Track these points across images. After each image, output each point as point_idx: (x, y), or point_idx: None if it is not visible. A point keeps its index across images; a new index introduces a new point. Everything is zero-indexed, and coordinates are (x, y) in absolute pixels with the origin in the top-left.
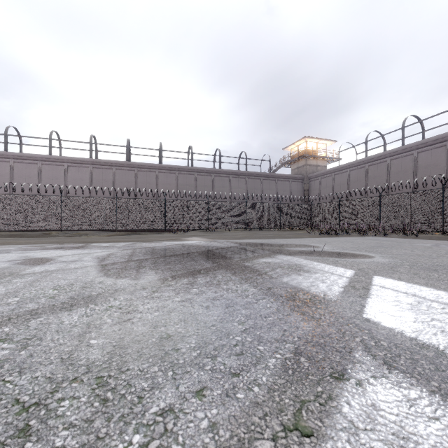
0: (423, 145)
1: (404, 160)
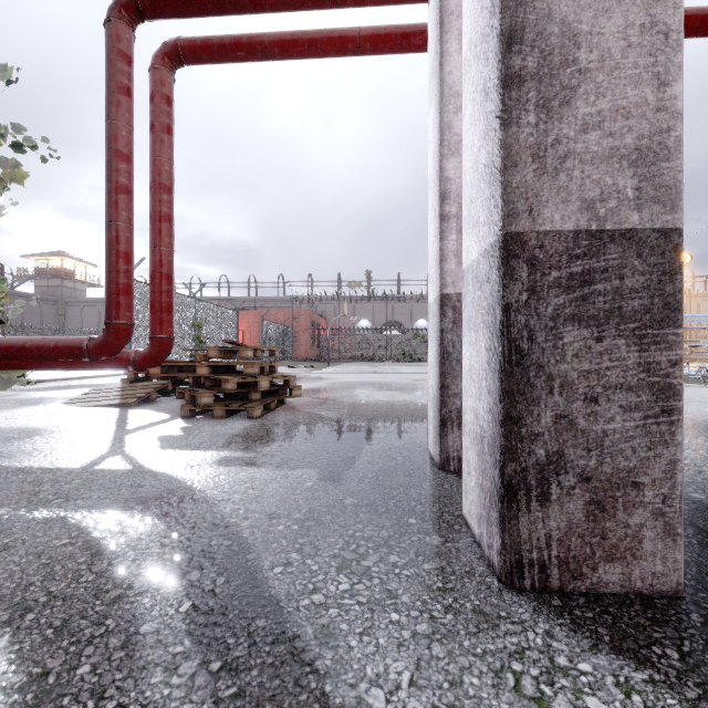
0: None
1: None
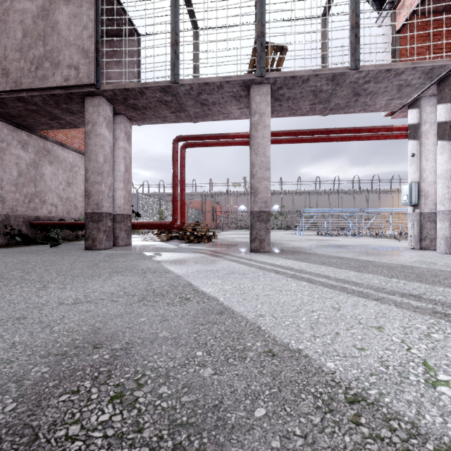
0: (134, 195)
1: None
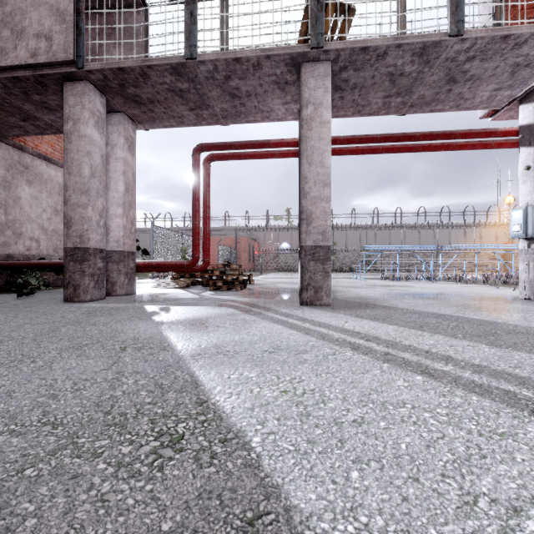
0: None
1: (146, 235)
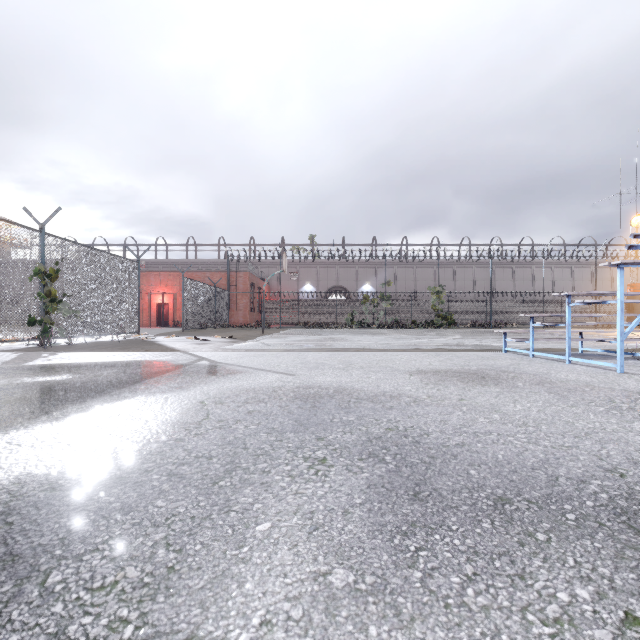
0: None
1: None
